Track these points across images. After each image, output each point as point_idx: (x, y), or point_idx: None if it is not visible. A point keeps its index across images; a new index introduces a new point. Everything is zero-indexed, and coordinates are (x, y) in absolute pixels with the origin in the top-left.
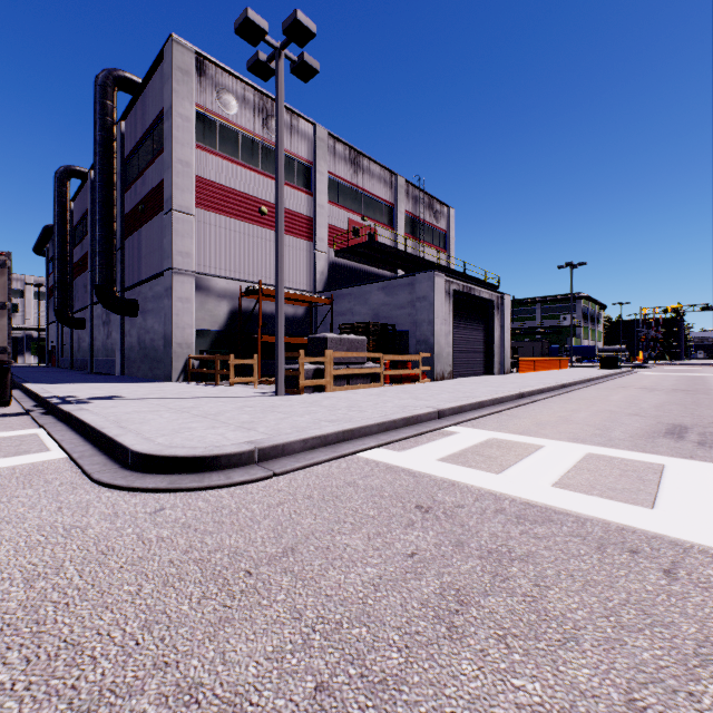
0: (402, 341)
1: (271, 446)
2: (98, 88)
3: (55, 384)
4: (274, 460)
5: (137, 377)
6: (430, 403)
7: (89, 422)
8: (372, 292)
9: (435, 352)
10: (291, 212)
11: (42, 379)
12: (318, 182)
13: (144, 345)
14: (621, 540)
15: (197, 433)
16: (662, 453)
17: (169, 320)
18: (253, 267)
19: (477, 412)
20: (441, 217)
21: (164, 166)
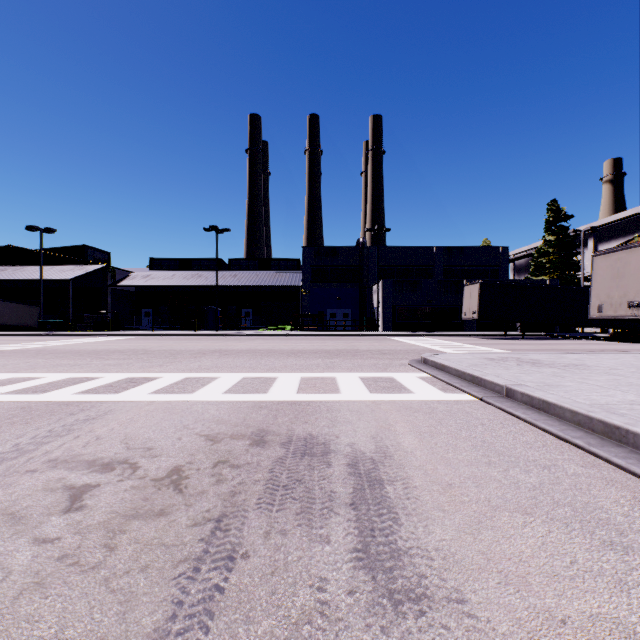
0: None
1: None
2: None
3: None
4: None
5: None
6: None
7: None
8: None
9: None
10: None
11: None
12: None
13: None
14: None
15: None
16: None
17: None
18: None
19: None
20: None
21: None
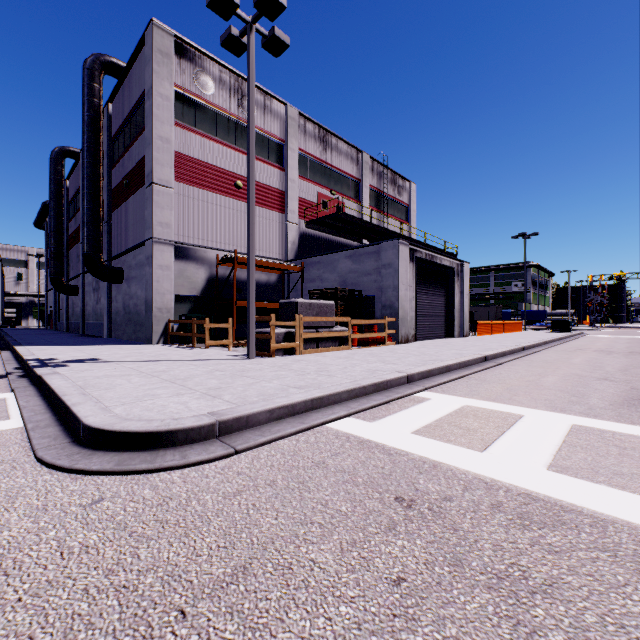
0: (368, 306)
1: (234, 418)
2: (86, 72)
3: (43, 347)
4: (237, 433)
5: (122, 339)
6: (398, 367)
7: (54, 388)
8: (340, 260)
9: (399, 316)
10: (264, 186)
11: (35, 341)
12: (289, 158)
13: (128, 310)
14: None
15: (159, 402)
16: None
17: (150, 286)
18: (229, 237)
19: (445, 376)
20: (404, 192)
21: (145, 143)
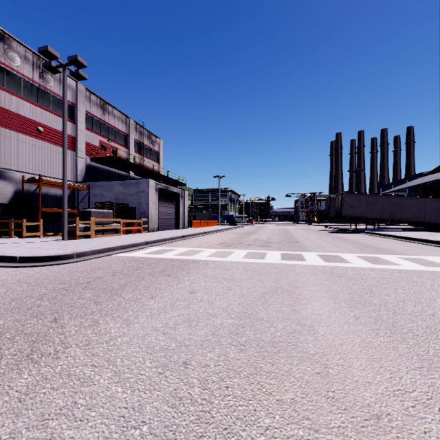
0: (132, 212)
1: (80, 252)
2: None
3: None
4: (82, 257)
5: None
6: (143, 240)
7: None
8: (115, 185)
9: (149, 218)
10: (60, 132)
11: None
12: (79, 116)
13: None
14: (179, 260)
15: (41, 252)
16: (209, 248)
17: None
18: (32, 164)
19: (162, 242)
20: (156, 144)
21: None
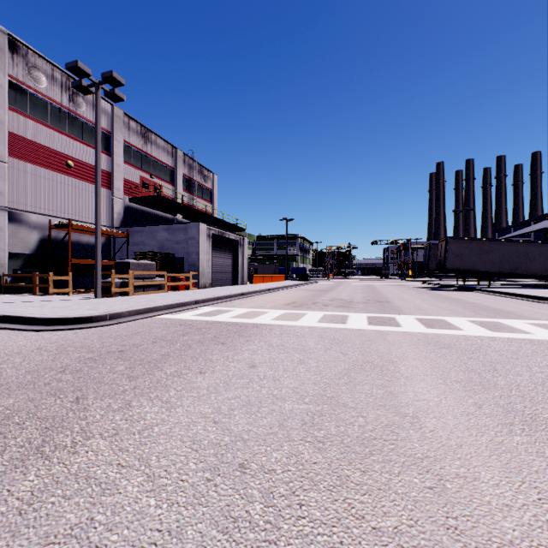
0: (180, 264)
1: (115, 313)
2: None
3: None
4: (116, 319)
5: None
6: (193, 298)
7: None
8: (159, 231)
9: (200, 271)
10: (93, 167)
11: None
12: (116, 147)
13: None
14: (236, 324)
15: (69, 312)
16: (275, 309)
17: None
18: (61, 206)
19: (216, 301)
20: (209, 180)
21: None
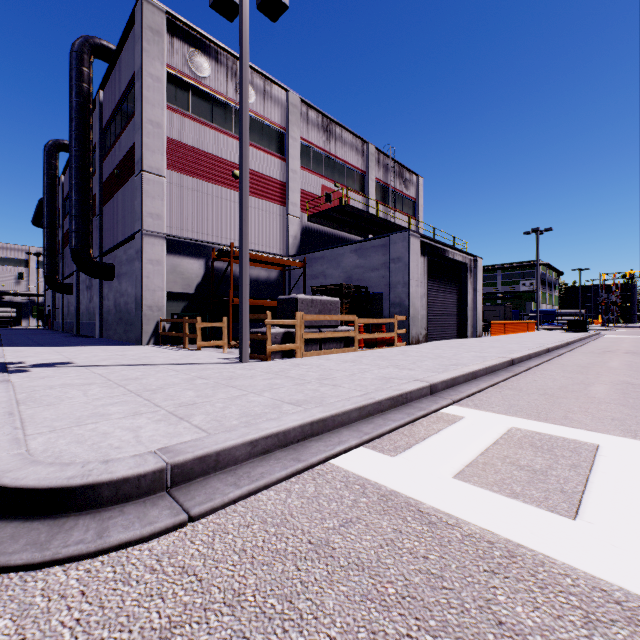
0: (376, 304)
1: (195, 457)
2: (74, 55)
3: (22, 348)
4: (200, 480)
5: (114, 339)
6: (416, 374)
7: None
8: (345, 254)
9: (410, 315)
10: (264, 176)
11: (20, 341)
12: (291, 147)
13: (119, 309)
14: None
15: (103, 427)
16: None
17: (140, 282)
18: (226, 231)
19: (473, 385)
20: (411, 186)
21: (135, 127)
